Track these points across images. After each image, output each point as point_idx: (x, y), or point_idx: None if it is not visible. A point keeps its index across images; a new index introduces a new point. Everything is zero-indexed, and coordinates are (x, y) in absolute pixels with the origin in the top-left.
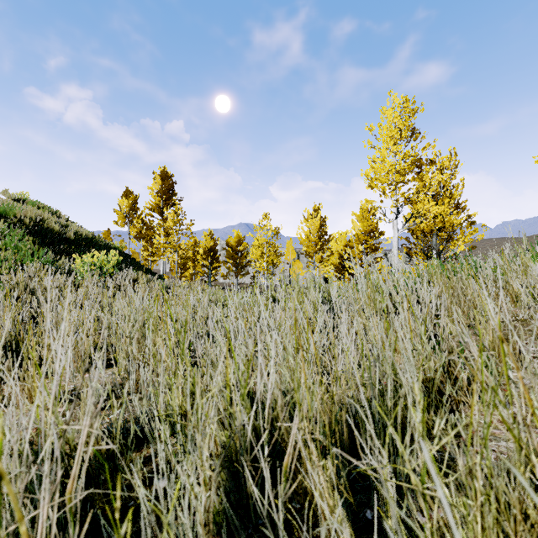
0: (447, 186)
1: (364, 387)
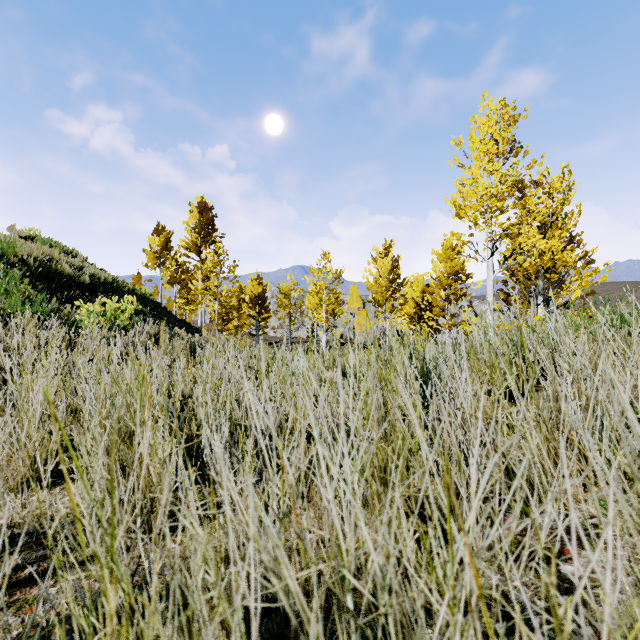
0: (558, 214)
1: None
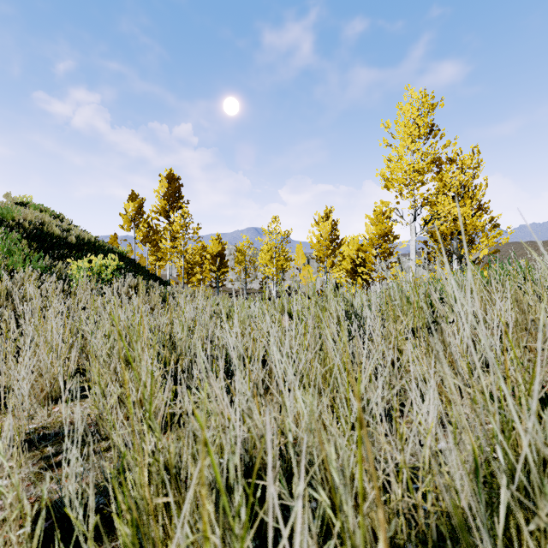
0: (469, 186)
1: (456, 492)
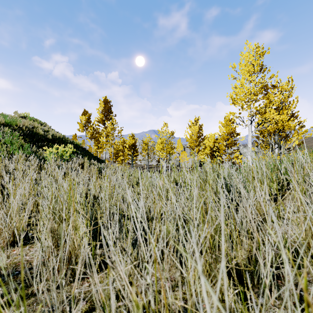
0: (286, 102)
1: None
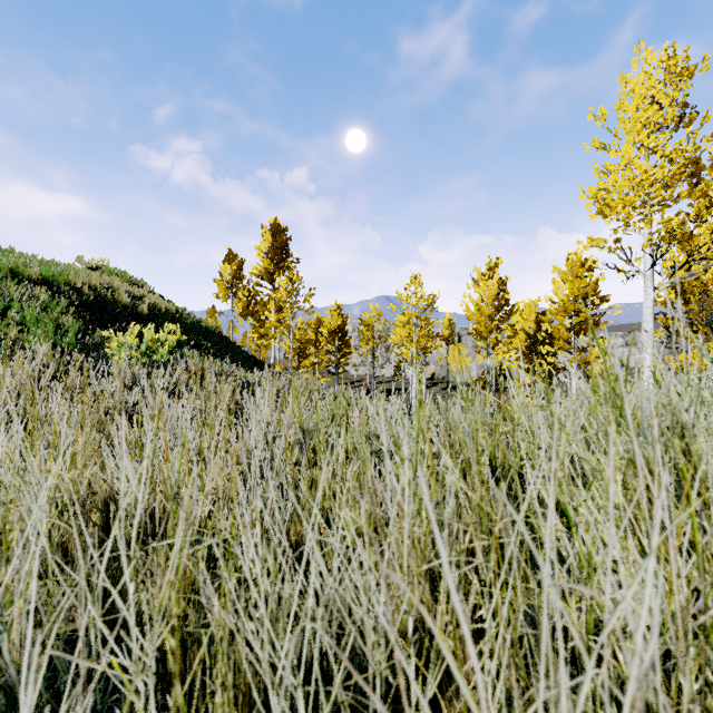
0: None
1: None
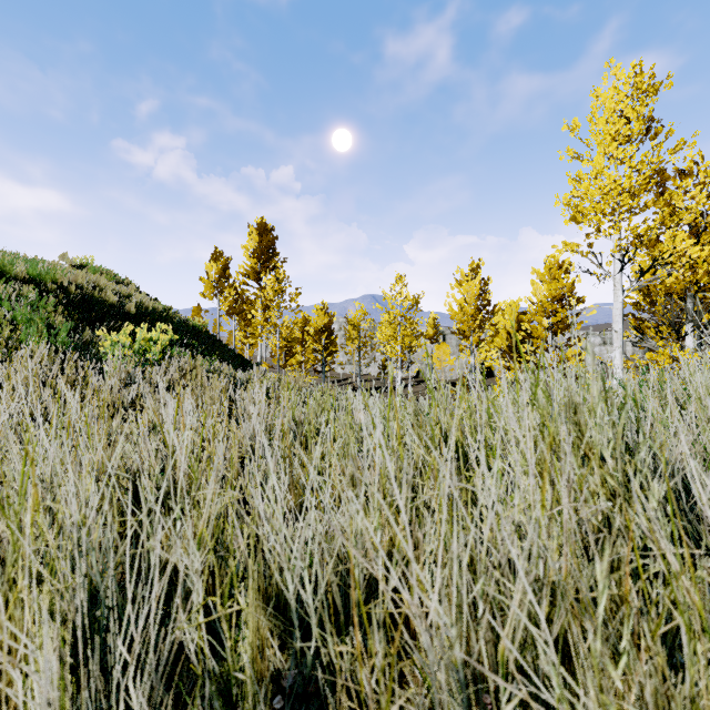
0: None
1: None
